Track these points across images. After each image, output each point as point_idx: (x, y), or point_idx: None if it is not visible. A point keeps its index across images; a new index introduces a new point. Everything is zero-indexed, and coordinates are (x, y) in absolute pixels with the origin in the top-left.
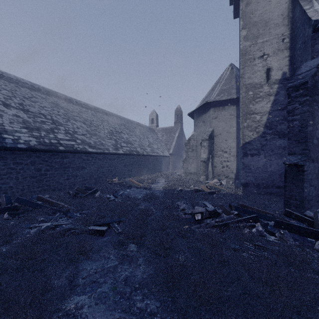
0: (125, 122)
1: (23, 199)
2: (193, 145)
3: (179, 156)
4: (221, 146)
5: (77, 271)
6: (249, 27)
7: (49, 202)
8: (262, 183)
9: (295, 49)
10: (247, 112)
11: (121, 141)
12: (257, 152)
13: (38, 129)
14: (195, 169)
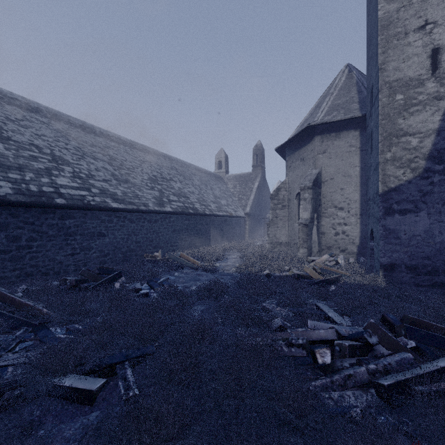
0: (178, 166)
1: None
2: (284, 199)
3: (260, 217)
4: (333, 198)
5: None
6: None
7: (13, 302)
8: (423, 264)
9: None
10: (393, 132)
11: (170, 192)
12: (414, 206)
13: (20, 169)
14: (287, 237)
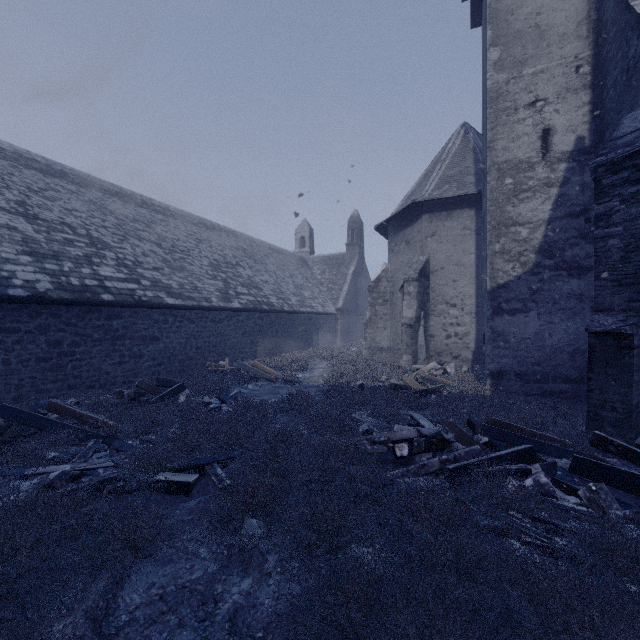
0: (247, 245)
1: (15, 410)
2: (386, 292)
3: (357, 313)
4: (444, 293)
5: (116, 594)
6: (505, 42)
7: (74, 414)
8: (533, 371)
9: (605, 87)
10: (502, 221)
11: (238, 282)
12: (523, 305)
13: (56, 257)
14: (389, 341)
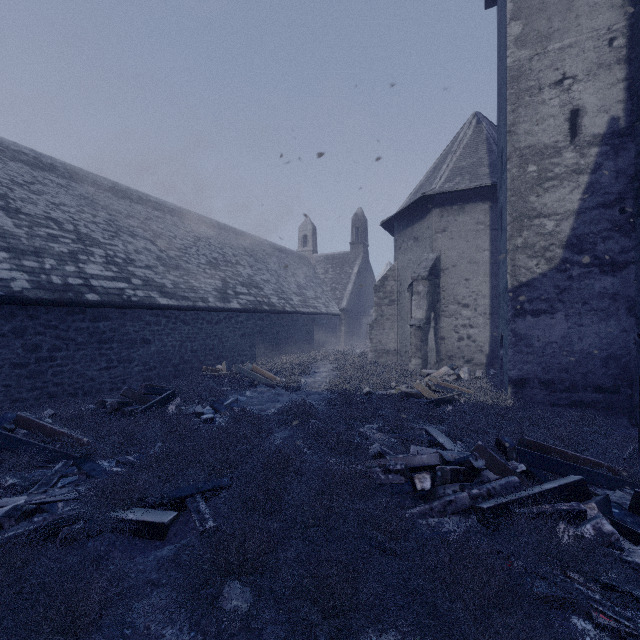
0: (247, 243)
1: None
2: (393, 291)
3: (361, 314)
4: (456, 292)
5: None
6: (528, 15)
7: (44, 430)
8: (560, 378)
9: None
10: (525, 213)
11: (237, 282)
12: (549, 306)
13: (37, 254)
14: (396, 343)
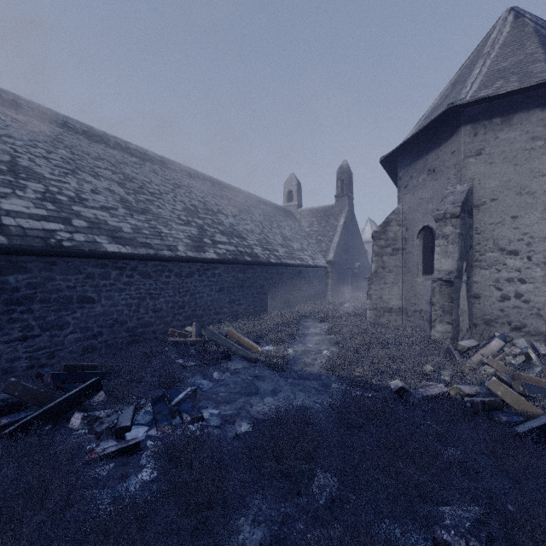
0: (232, 195)
1: None
2: (397, 238)
3: (347, 266)
4: (498, 235)
5: None
6: None
7: None
8: None
9: None
10: None
11: (216, 230)
12: None
13: None
14: (401, 300)
